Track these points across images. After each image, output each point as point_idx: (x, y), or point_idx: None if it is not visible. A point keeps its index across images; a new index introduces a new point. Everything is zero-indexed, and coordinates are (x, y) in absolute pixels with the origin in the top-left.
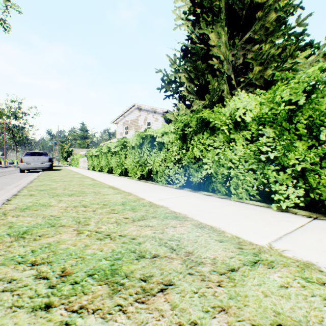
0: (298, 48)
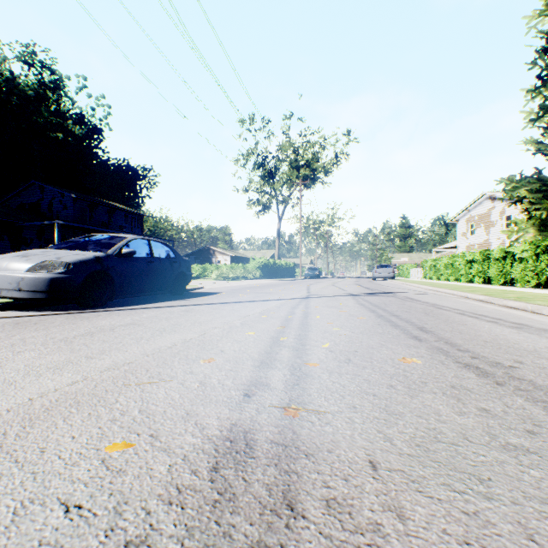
0: None
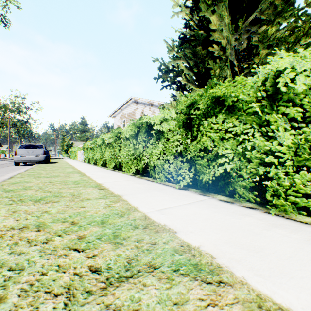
0: (309, 29)
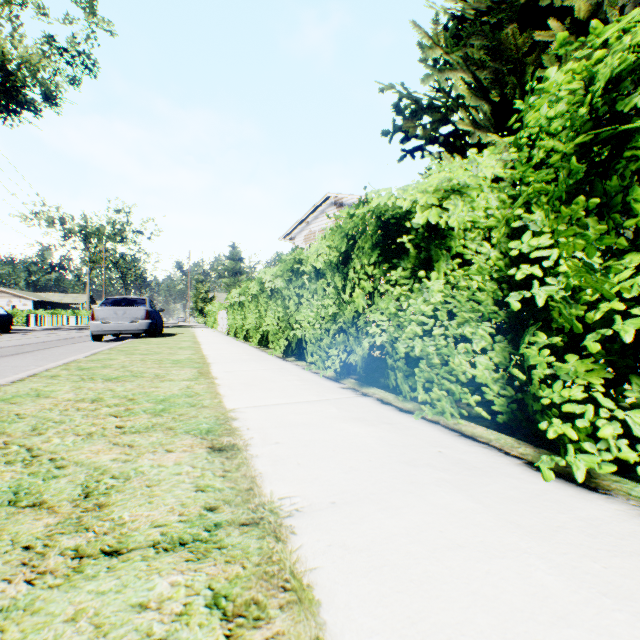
0: None
